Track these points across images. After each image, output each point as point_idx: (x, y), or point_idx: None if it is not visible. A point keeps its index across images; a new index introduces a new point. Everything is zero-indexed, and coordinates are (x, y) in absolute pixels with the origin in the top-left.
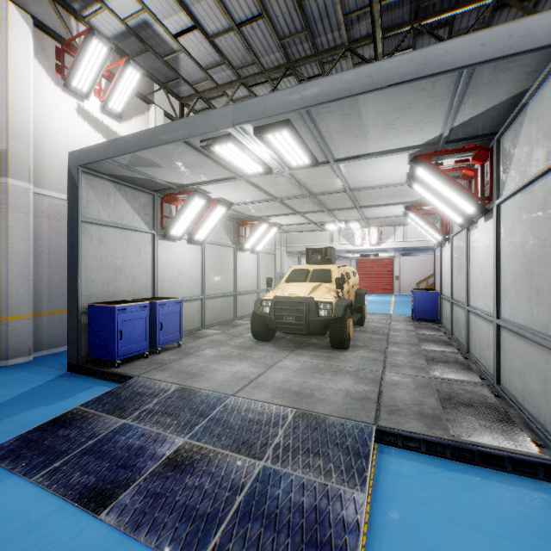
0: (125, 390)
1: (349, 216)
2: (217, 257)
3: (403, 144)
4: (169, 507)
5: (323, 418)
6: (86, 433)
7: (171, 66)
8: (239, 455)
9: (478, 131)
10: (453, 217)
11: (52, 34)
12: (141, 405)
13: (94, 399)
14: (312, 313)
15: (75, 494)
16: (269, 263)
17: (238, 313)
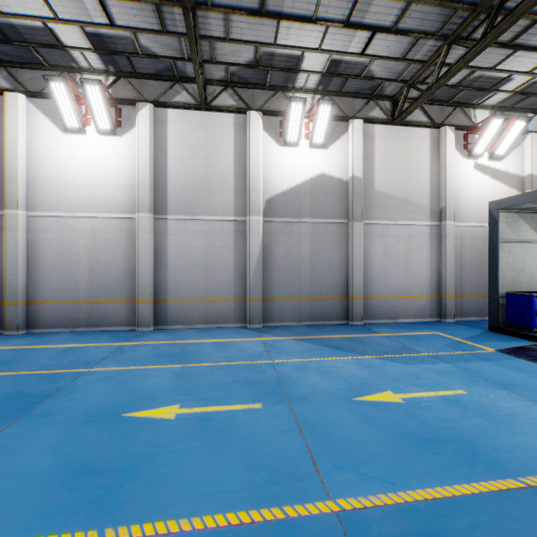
0: None
1: None
2: None
3: None
4: None
5: None
6: None
7: None
8: None
9: None
10: None
11: (461, 128)
12: None
13: (533, 344)
14: None
15: None
16: None
17: None
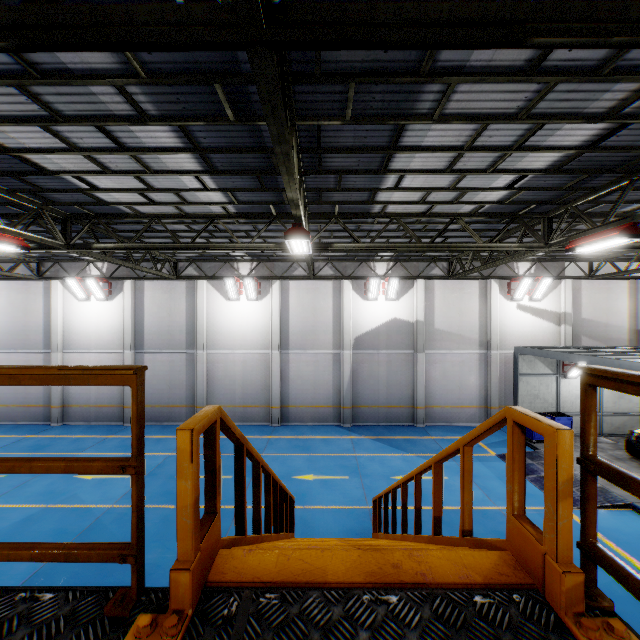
0: (535, 453)
1: None
2: None
3: None
4: (539, 482)
5: (609, 492)
6: None
7: (575, 255)
8: None
9: None
10: None
11: (505, 278)
12: (539, 460)
13: None
14: None
15: None
16: None
17: None
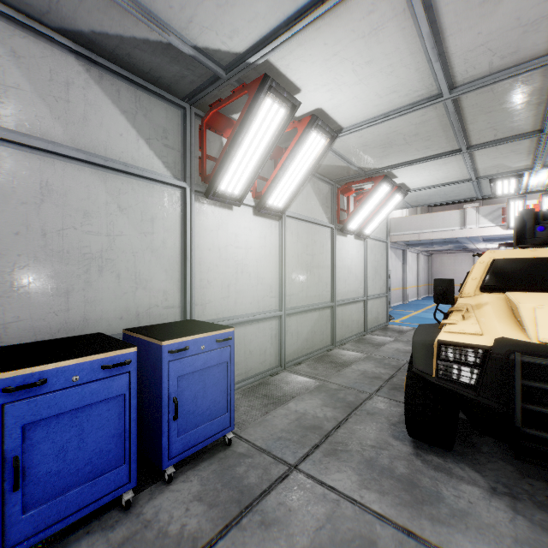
0: None
1: None
2: (305, 243)
3: None
4: None
5: None
6: None
7: None
8: None
9: None
10: None
11: None
12: None
13: None
14: None
15: None
16: (378, 254)
17: (336, 336)
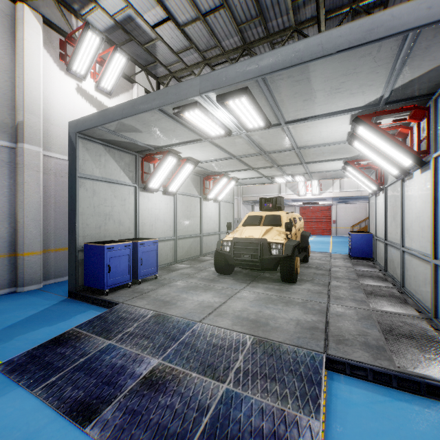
0: (111, 315)
1: (295, 171)
2: (186, 205)
3: (346, 106)
4: (144, 424)
5: (277, 346)
6: (79, 351)
7: (150, 52)
8: (205, 378)
9: (416, 92)
10: (389, 169)
11: (57, 29)
12: (124, 328)
13: (86, 321)
14: (265, 252)
15: (66, 407)
16: (228, 210)
17: (203, 251)
